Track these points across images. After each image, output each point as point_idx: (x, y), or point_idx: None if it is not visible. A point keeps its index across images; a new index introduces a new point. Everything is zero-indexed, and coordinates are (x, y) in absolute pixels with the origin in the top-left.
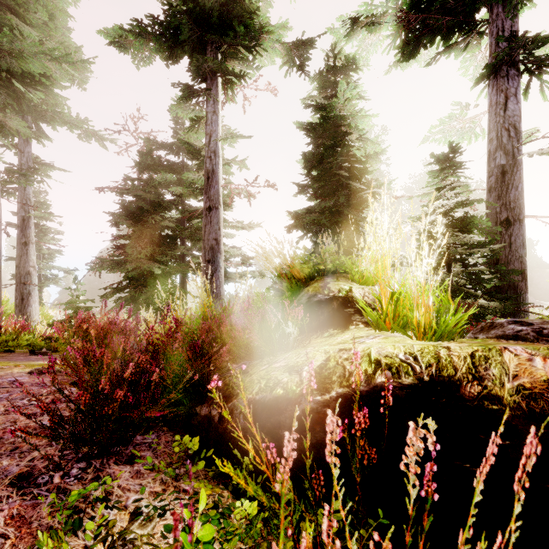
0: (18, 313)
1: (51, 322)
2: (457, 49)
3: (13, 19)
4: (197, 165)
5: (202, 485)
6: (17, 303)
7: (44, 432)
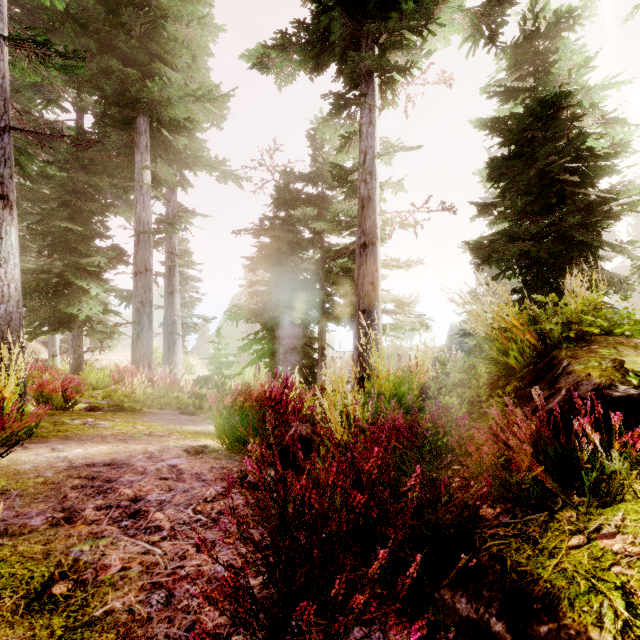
0: (165, 362)
1: (192, 372)
2: None
3: (162, 67)
4: (345, 193)
5: None
6: (165, 352)
7: (221, 591)
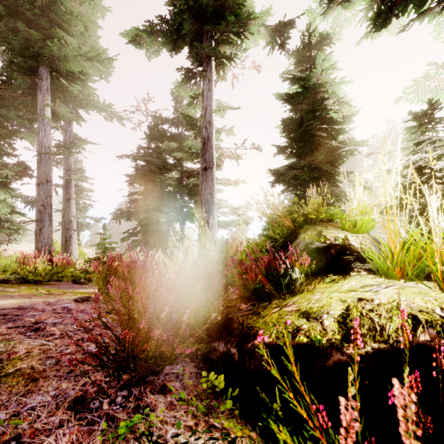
0: (63, 251)
1: (85, 258)
2: (431, 14)
3: (60, 32)
4: (194, 134)
5: (232, 424)
6: (63, 243)
7: (91, 357)
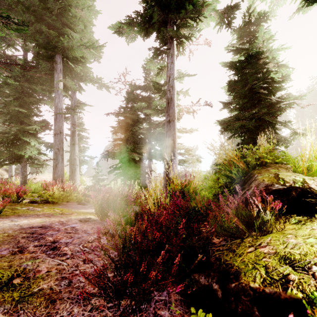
0: (70, 179)
1: (84, 184)
2: None
3: (69, 30)
4: (160, 96)
5: None
6: (70, 174)
7: (94, 279)
